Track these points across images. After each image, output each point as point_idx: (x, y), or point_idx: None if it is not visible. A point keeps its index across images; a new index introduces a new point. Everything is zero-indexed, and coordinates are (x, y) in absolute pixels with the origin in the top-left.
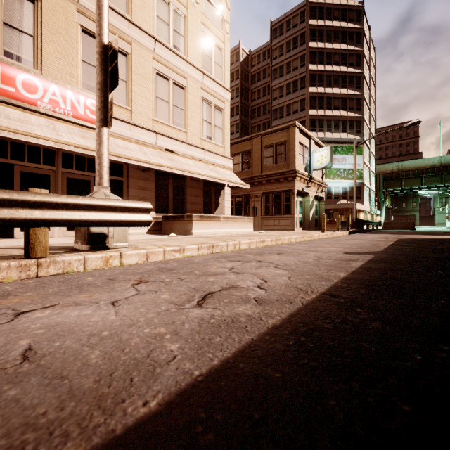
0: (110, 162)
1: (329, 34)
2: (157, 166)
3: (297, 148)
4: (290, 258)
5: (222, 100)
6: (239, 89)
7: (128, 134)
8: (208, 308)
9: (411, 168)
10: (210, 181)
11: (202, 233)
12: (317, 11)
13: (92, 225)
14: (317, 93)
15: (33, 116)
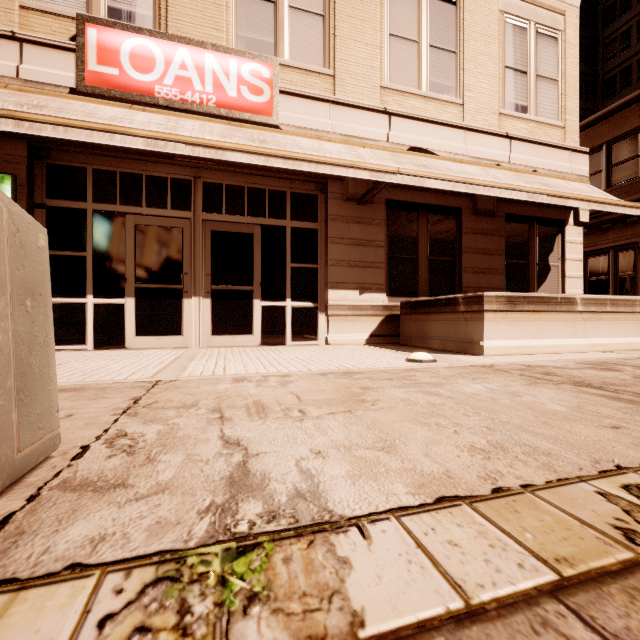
0: (292, 193)
1: None
2: (384, 175)
3: None
4: None
5: (557, 10)
6: None
7: (325, 126)
8: None
9: None
10: (524, 215)
11: (515, 350)
12: None
13: None
14: None
15: (145, 114)
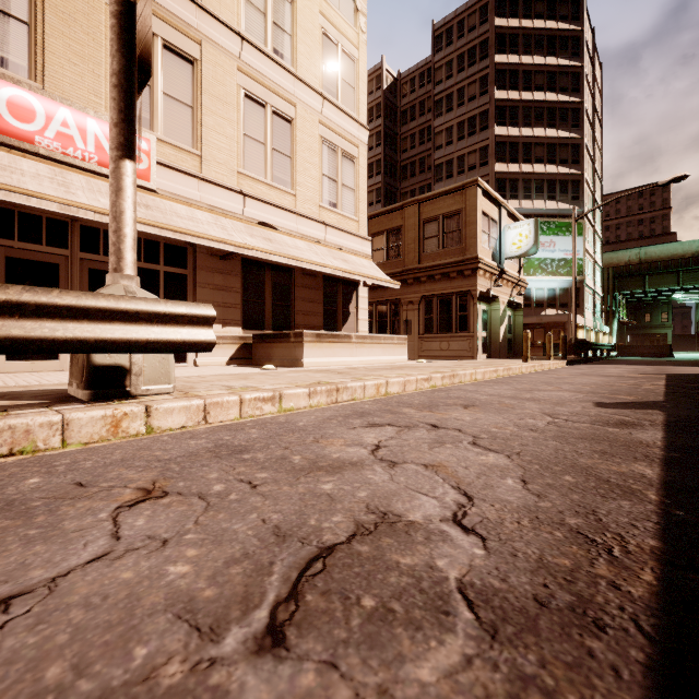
0: (165, 244)
1: (527, 40)
2: (244, 250)
3: (479, 221)
4: (495, 418)
5: (354, 143)
6: (381, 134)
7: (195, 196)
8: (304, 661)
9: (661, 257)
10: (335, 277)
11: (321, 364)
12: (508, 4)
13: (83, 350)
14: (508, 137)
15: (27, 161)
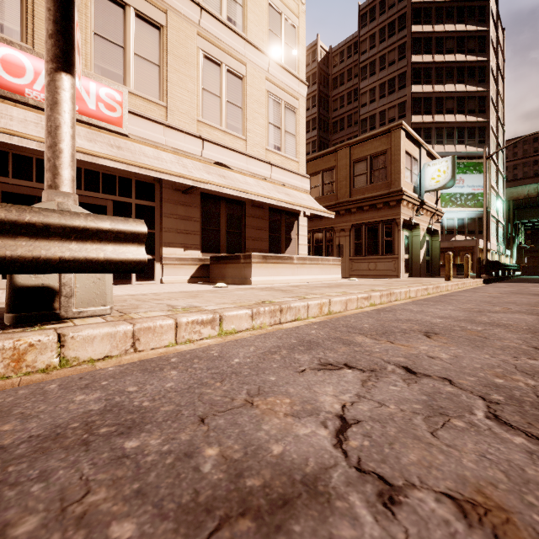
0: (136, 180)
1: (439, 12)
2: (201, 184)
3: (402, 159)
4: (479, 355)
5: (295, 97)
6: (316, 97)
7: (161, 140)
8: None
9: None
10: (279, 209)
11: (267, 282)
12: None
13: None
14: (422, 93)
15: (17, 109)
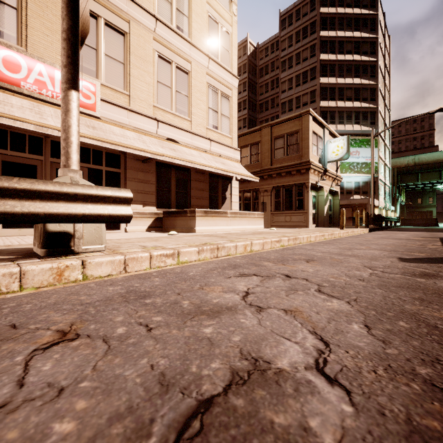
0: (106, 152)
1: (341, 21)
2: (157, 156)
3: (310, 137)
4: (330, 269)
5: (229, 87)
6: (246, 83)
7: (125, 121)
8: None
9: (429, 161)
10: (216, 174)
11: (207, 231)
12: None
13: (36, 221)
14: (328, 84)
15: (15, 98)
